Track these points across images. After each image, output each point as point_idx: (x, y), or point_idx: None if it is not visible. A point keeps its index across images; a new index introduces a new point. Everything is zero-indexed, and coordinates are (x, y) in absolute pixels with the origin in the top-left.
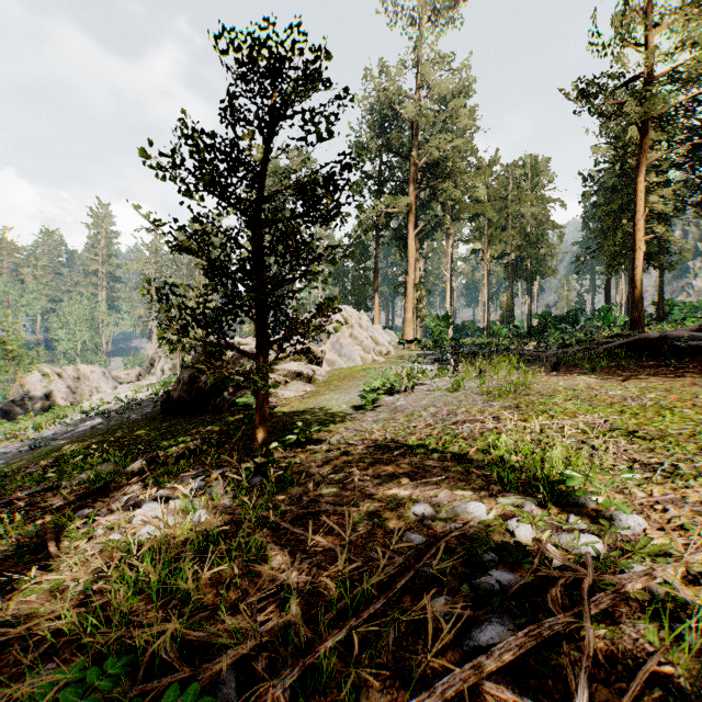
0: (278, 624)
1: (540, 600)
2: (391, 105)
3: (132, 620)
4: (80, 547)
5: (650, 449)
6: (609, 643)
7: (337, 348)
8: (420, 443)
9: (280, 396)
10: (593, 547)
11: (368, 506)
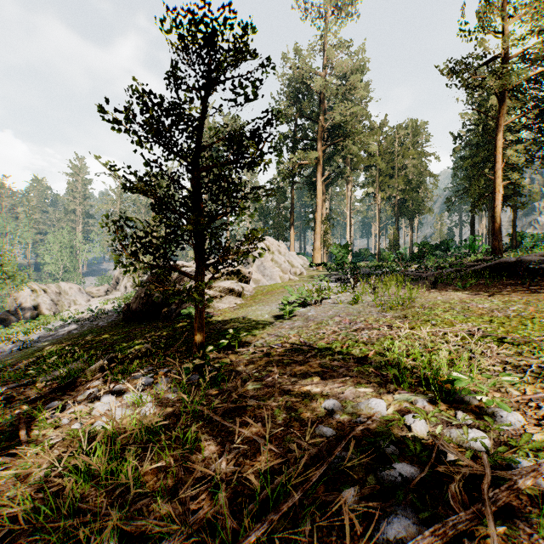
0: (206, 518)
1: (438, 492)
2: (303, 80)
3: (81, 507)
4: (47, 435)
5: (518, 353)
6: (505, 537)
7: (261, 269)
8: (328, 347)
9: (216, 307)
10: (482, 443)
11: (286, 401)
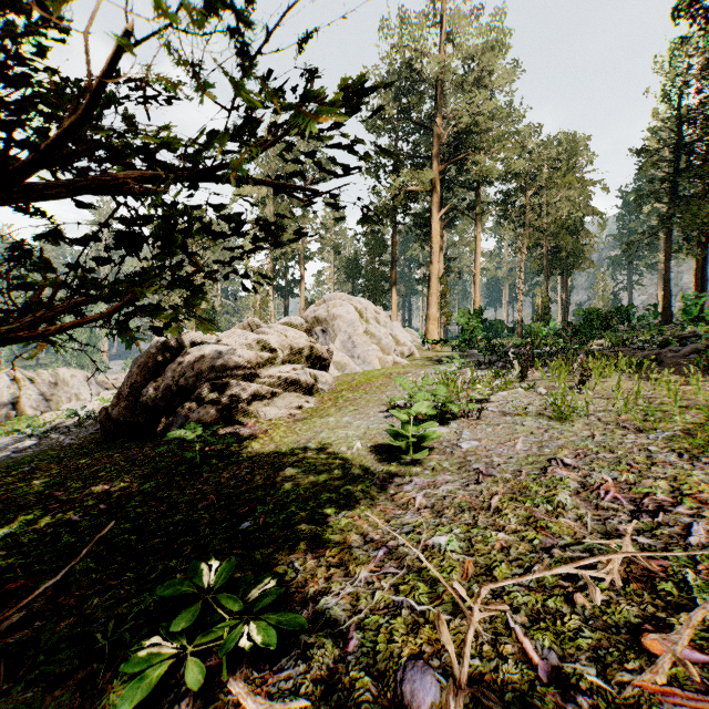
0: None
1: None
2: (412, 63)
3: None
4: None
5: None
6: None
7: (348, 347)
8: None
9: (262, 416)
10: None
11: None
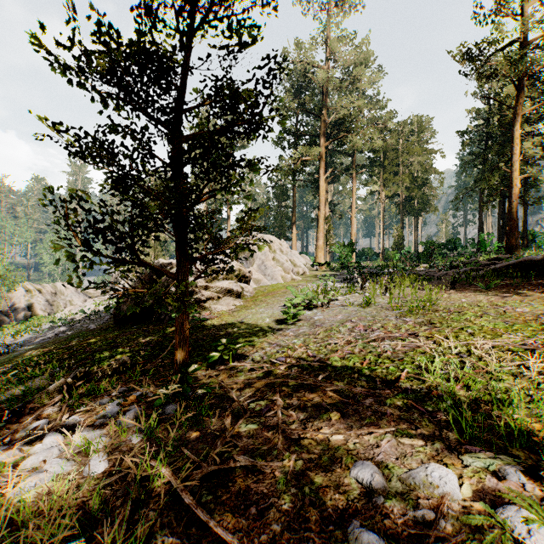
0: None
1: None
2: (306, 73)
3: None
4: None
5: None
6: None
7: (262, 269)
8: (344, 363)
9: (213, 310)
10: None
11: (294, 459)
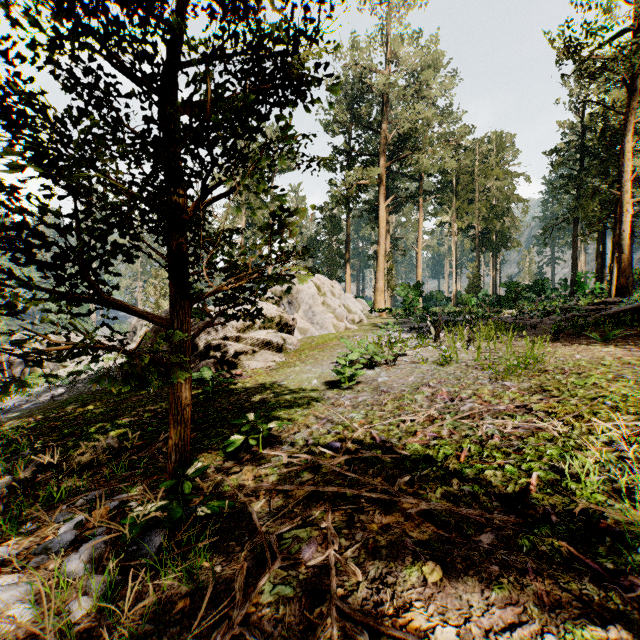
0: None
1: None
2: (362, 78)
3: None
4: None
5: None
6: None
7: (309, 316)
8: (430, 456)
9: (246, 367)
10: None
11: None
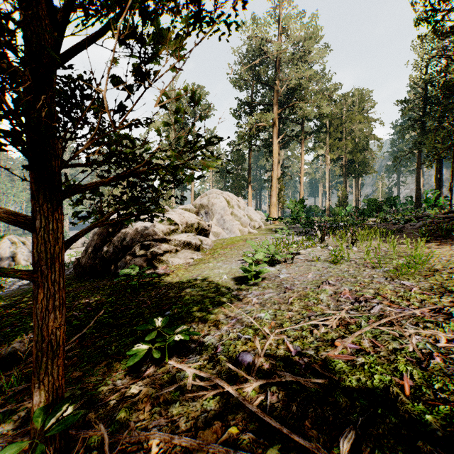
0: None
1: None
2: (261, 47)
3: None
4: None
5: None
6: None
7: (221, 223)
8: (363, 383)
9: (170, 263)
10: None
11: None
